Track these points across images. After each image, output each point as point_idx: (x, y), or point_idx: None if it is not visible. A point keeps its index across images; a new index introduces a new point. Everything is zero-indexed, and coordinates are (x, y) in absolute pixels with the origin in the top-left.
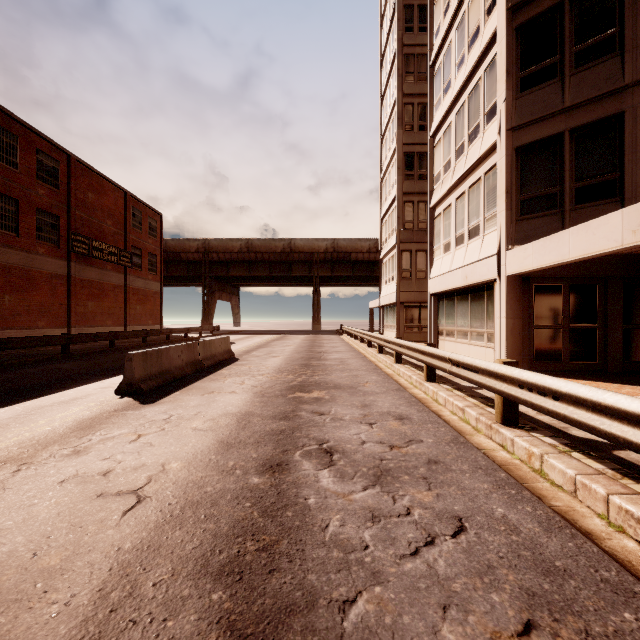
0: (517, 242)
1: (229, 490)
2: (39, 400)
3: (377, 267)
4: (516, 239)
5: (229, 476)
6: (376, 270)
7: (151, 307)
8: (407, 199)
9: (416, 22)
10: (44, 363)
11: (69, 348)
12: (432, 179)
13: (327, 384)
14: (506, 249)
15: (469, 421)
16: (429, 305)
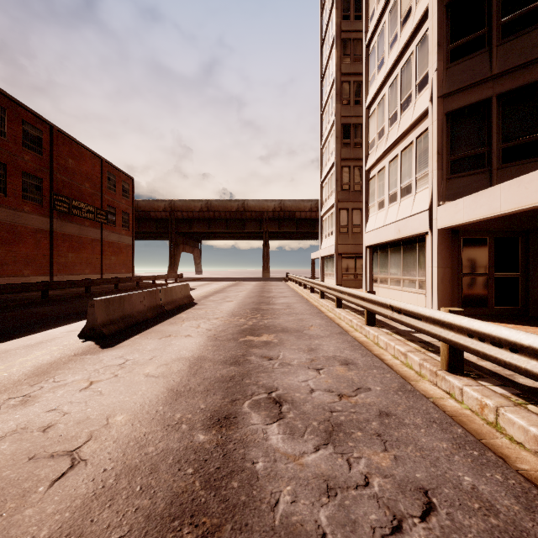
0: (447, 198)
1: (172, 451)
2: (6, 344)
3: (317, 224)
4: (447, 196)
5: (174, 432)
6: (317, 226)
7: (124, 258)
8: (344, 164)
9: (352, 11)
10: (24, 307)
11: (48, 294)
12: (367, 145)
13: (275, 327)
14: (437, 205)
15: (412, 366)
16: (365, 256)
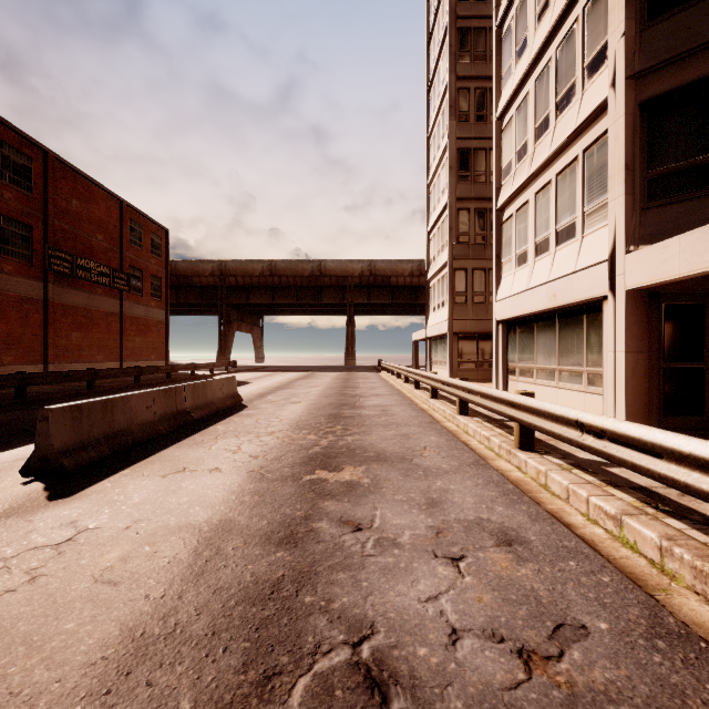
0: (644, 240)
1: None
2: None
3: (421, 293)
4: (642, 236)
5: None
6: (419, 297)
7: (154, 339)
8: (461, 206)
9: None
10: None
11: (26, 391)
12: (499, 173)
13: (365, 452)
14: (626, 251)
15: (637, 546)
16: (495, 335)
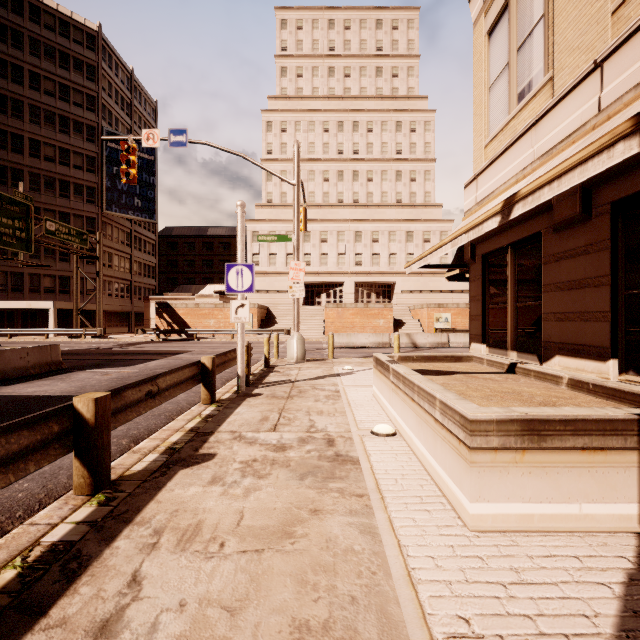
0: None
1: None
2: None
3: None
4: None
5: None
6: None
7: None
8: None
9: None
10: None
11: None
12: None
13: None
14: None
15: None
16: None
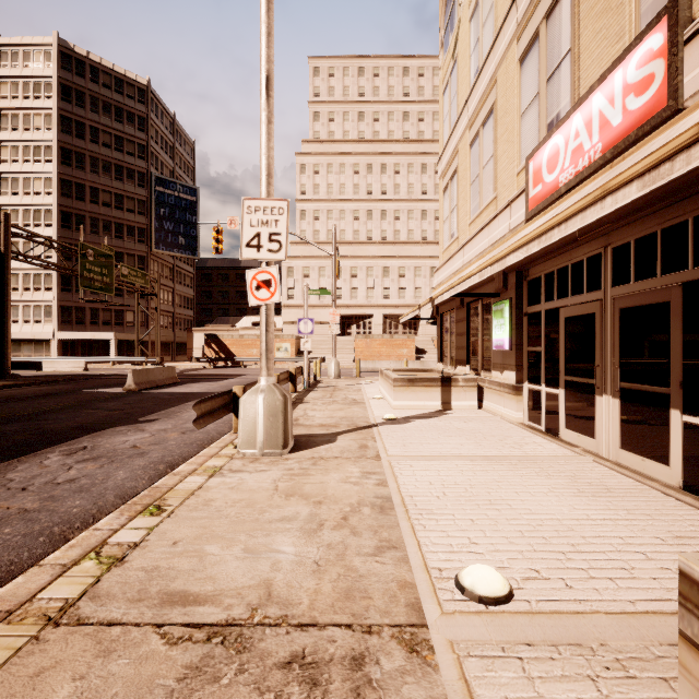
0: (61, 330)
1: None
2: None
3: None
4: (61, 330)
5: None
6: None
7: None
8: None
9: None
10: None
11: None
12: None
13: None
14: (58, 332)
15: None
16: None
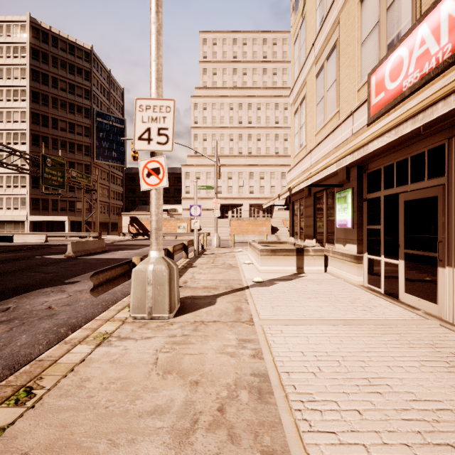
0: (32, 214)
1: None
2: None
3: None
4: (32, 214)
5: None
6: None
7: None
8: None
9: None
10: None
11: None
12: None
13: None
14: (30, 215)
15: None
16: None
